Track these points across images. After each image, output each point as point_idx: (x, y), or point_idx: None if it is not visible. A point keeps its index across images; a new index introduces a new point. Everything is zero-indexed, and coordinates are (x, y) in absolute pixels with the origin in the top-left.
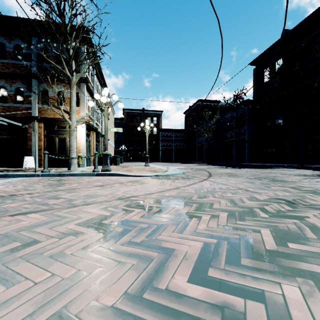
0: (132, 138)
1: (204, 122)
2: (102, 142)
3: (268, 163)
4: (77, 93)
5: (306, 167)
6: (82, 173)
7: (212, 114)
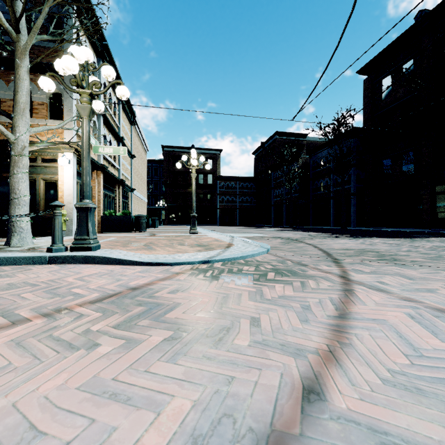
0: (176, 190)
1: (286, 164)
2: (120, 193)
3: (389, 227)
4: (59, 95)
5: None
6: (9, 257)
7: (297, 152)
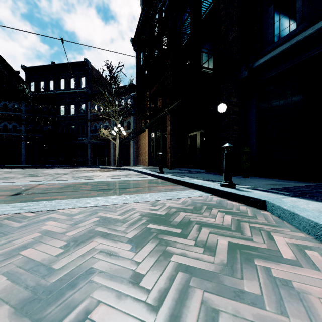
0: None
1: None
2: None
3: None
4: None
5: None
6: None
7: None
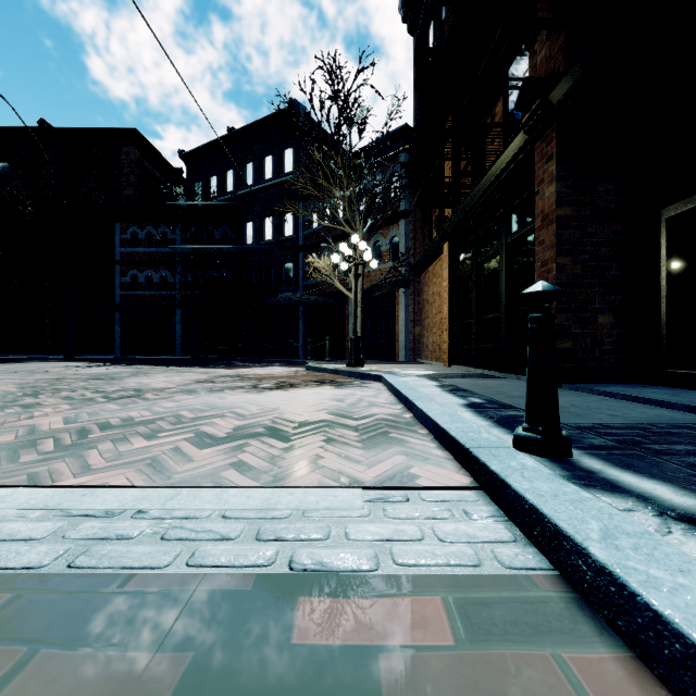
0: None
1: None
2: None
3: (8, 354)
4: None
5: (78, 358)
6: None
7: None
